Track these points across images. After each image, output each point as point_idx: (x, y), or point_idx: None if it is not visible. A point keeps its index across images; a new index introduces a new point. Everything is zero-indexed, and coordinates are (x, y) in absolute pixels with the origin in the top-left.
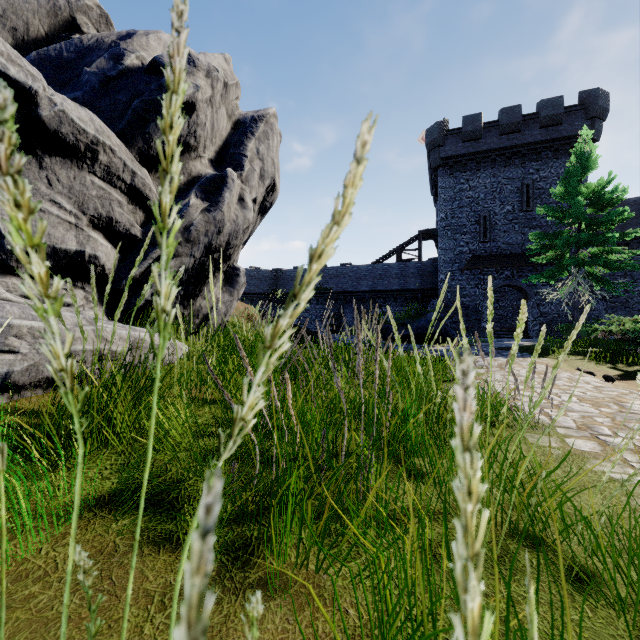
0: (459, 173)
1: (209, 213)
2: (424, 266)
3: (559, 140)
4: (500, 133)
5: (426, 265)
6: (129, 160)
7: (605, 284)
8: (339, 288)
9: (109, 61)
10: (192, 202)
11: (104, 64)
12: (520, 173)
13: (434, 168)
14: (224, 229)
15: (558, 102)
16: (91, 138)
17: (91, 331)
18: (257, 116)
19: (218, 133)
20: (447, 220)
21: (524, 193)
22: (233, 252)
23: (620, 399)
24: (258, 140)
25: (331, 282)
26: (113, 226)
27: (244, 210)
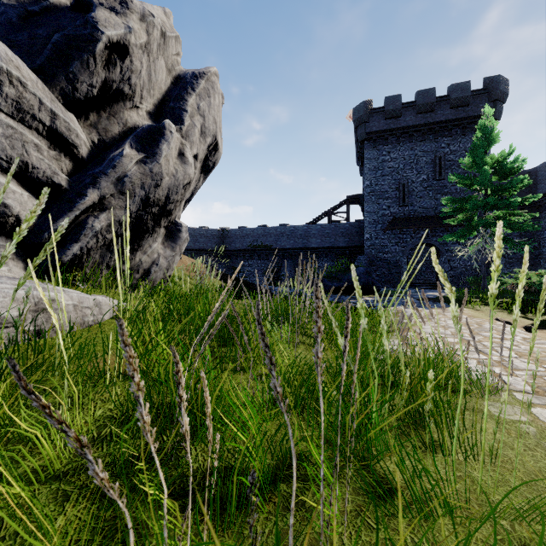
0: (382, 146)
1: (145, 165)
2: (351, 227)
3: (466, 119)
4: (417, 112)
5: (353, 226)
6: (47, 99)
7: (509, 242)
8: (278, 245)
9: None
10: (126, 152)
11: None
12: (434, 147)
13: (360, 141)
14: (162, 183)
15: (466, 86)
16: None
17: None
18: (198, 73)
19: (156, 85)
20: (371, 187)
21: (437, 164)
22: (174, 207)
23: None
24: (199, 96)
25: (271, 240)
26: (29, 172)
27: (184, 165)
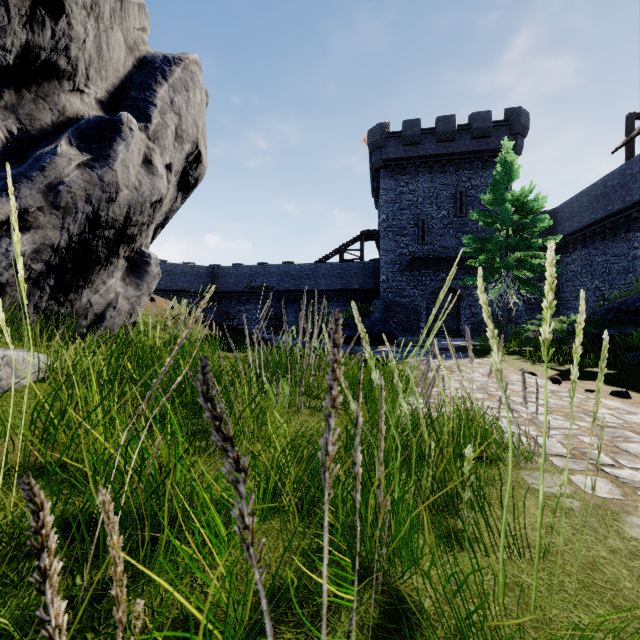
0: (399, 176)
1: (92, 170)
2: (366, 266)
3: (488, 152)
4: (437, 140)
5: (368, 265)
6: None
7: (530, 287)
8: (281, 287)
9: None
10: (61, 149)
11: None
12: (454, 180)
13: (376, 169)
14: (119, 197)
15: (487, 116)
16: None
17: None
18: (172, 57)
19: (111, 65)
20: (388, 221)
21: (458, 199)
22: (139, 232)
23: (586, 407)
24: (173, 88)
25: (273, 280)
26: None
27: (152, 176)
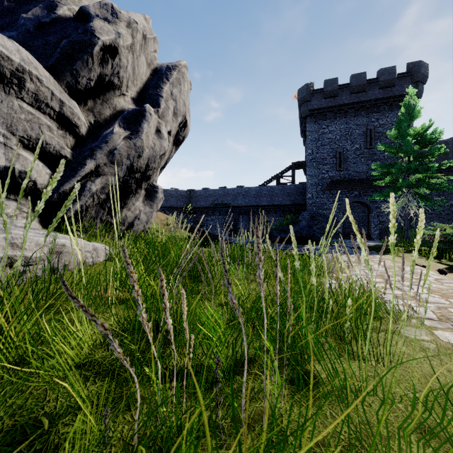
0: (321, 121)
1: (130, 140)
2: (296, 188)
3: (393, 98)
4: (351, 92)
5: (298, 187)
6: (57, 91)
7: (428, 201)
8: (235, 203)
9: (43, 10)
10: (115, 130)
11: (39, 12)
12: (365, 121)
13: (304, 117)
14: (143, 154)
15: (392, 70)
16: (16, 66)
17: (2, 239)
18: (171, 66)
19: (139, 77)
20: (313, 155)
21: (368, 135)
22: (152, 173)
23: None
24: (172, 84)
25: (229, 199)
26: (43, 147)
27: (160, 139)
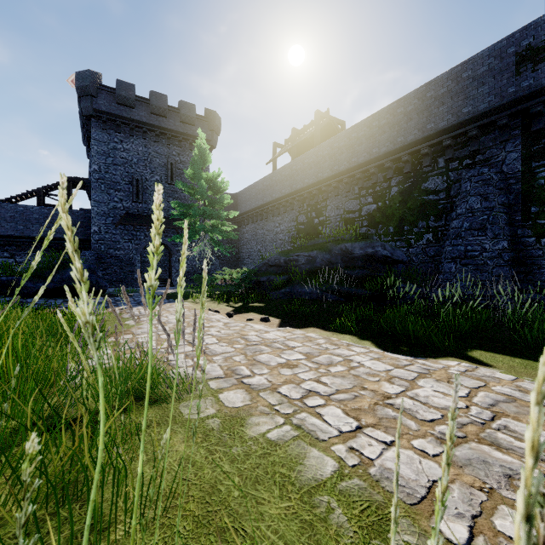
0: (113, 131)
1: None
2: (75, 215)
3: (193, 137)
4: (151, 111)
5: (77, 214)
6: None
7: (221, 247)
8: None
9: None
10: None
11: None
12: (166, 152)
13: (86, 116)
14: None
15: (192, 108)
16: None
17: None
18: None
19: None
20: (101, 173)
21: (169, 169)
22: None
23: (243, 333)
24: None
25: None
26: None
27: None
